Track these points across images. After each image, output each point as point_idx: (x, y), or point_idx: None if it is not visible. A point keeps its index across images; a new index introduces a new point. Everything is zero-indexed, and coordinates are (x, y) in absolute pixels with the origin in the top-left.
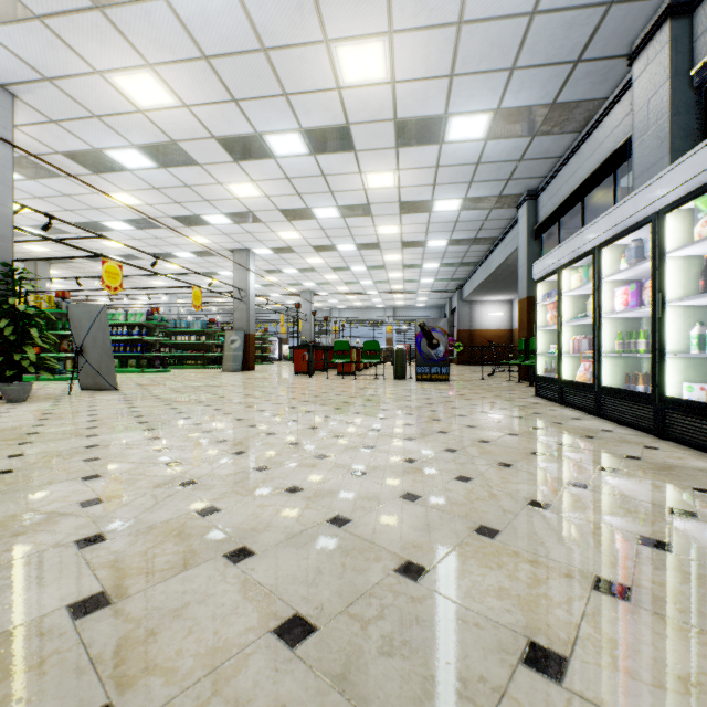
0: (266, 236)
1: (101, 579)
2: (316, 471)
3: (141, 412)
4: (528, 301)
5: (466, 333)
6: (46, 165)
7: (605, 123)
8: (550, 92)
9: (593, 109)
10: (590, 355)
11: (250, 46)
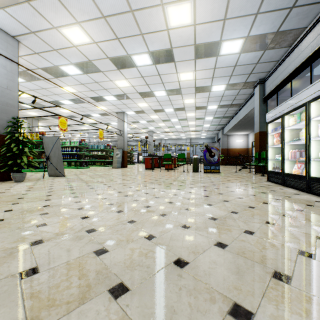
0: (132, 106)
1: (26, 309)
2: (161, 224)
3: (73, 187)
4: (260, 133)
5: (225, 150)
6: (34, 74)
7: (305, 40)
8: (276, 25)
9: (298, 34)
10: (303, 160)
11: (125, 10)
